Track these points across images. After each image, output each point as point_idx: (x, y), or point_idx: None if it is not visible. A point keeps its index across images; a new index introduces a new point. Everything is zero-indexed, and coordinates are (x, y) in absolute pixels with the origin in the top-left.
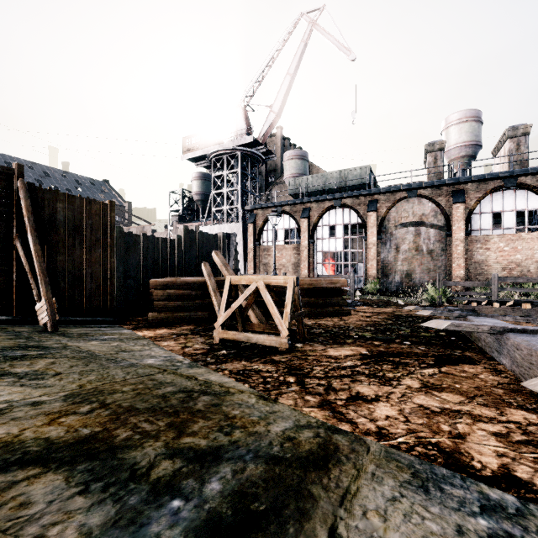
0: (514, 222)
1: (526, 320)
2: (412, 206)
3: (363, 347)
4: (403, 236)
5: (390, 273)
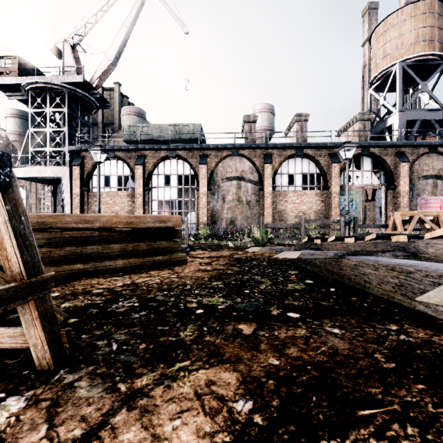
0: (301, 182)
1: (407, 256)
2: (235, 163)
3: (227, 363)
4: (228, 188)
5: (218, 220)
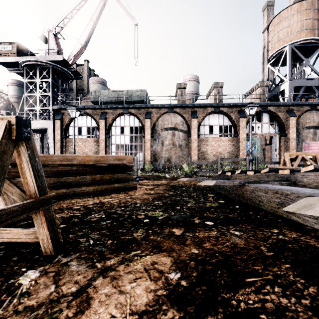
0: (218, 131)
1: (289, 184)
2: (170, 118)
3: (164, 251)
4: (165, 136)
5: (158, 159)
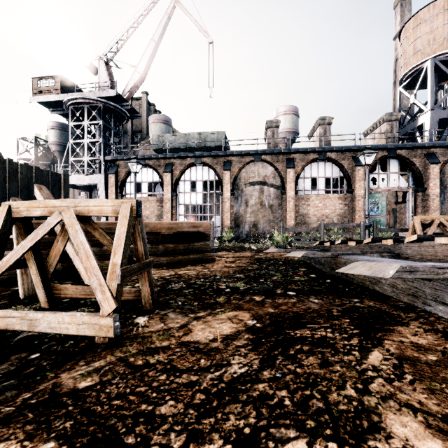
0: (324, 185)
1: (391, 256)
2: (258, 168)
3: (244, 310)
4: (251, 193)
5: (241, 224)
